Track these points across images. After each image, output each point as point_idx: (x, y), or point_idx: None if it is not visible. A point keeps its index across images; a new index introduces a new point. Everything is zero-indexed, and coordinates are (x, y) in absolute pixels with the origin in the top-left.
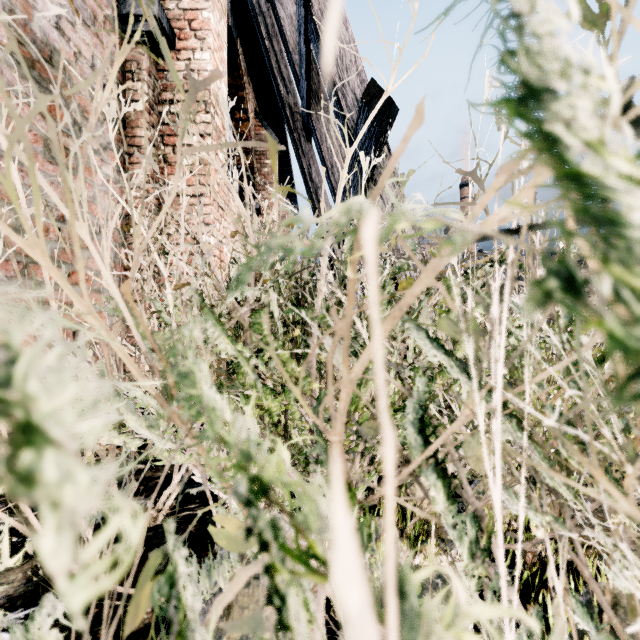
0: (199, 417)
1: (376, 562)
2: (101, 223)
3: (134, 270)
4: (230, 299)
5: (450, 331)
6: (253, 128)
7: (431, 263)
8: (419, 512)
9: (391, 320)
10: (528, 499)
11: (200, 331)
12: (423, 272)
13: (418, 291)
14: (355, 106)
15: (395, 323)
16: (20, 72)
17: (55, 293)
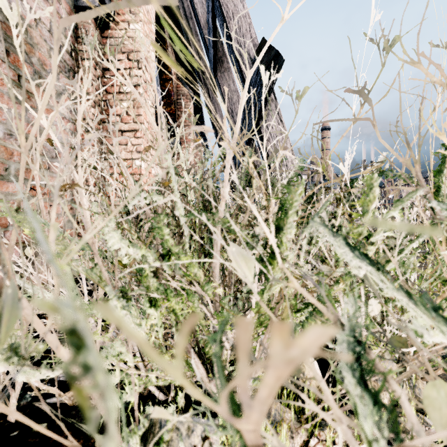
0: None
1: None
2: None
3: (23, 171)
4: (132, 203)
5: None
6: (175, 86)
7: None
8: None
9: None
10: None
11: (53, 241)
12: None
13: None
14: (249, 63)
15: None
16: None
17: None
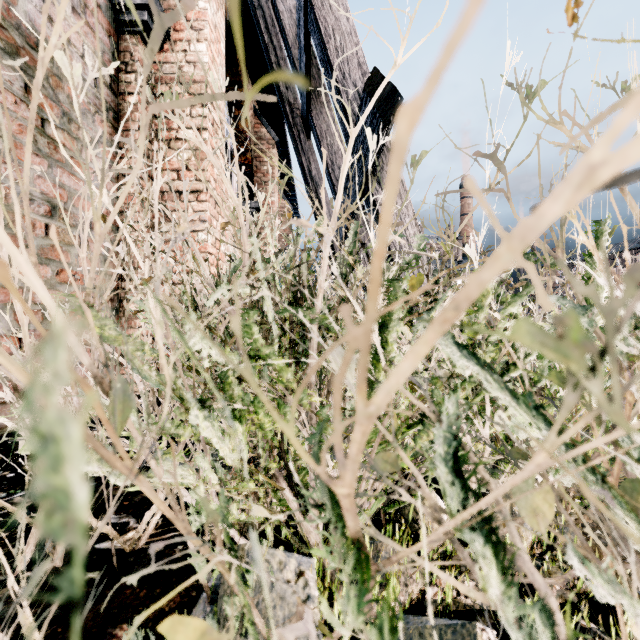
0: (63, 539)
1: (384, 596)
2: (12, 186)
3: (96, 261)
4: (215, 297)
5: (532, 343)
6: (252, 126)
7: (520, 225)
8: (456, 584)
9: (439, 325)
10: (585, 549)
11: (161, 337)
12: (503, 242)
13: (490, 276)
14: (356, 99)
15: (445, 330)
16: (3, 58)
17: None
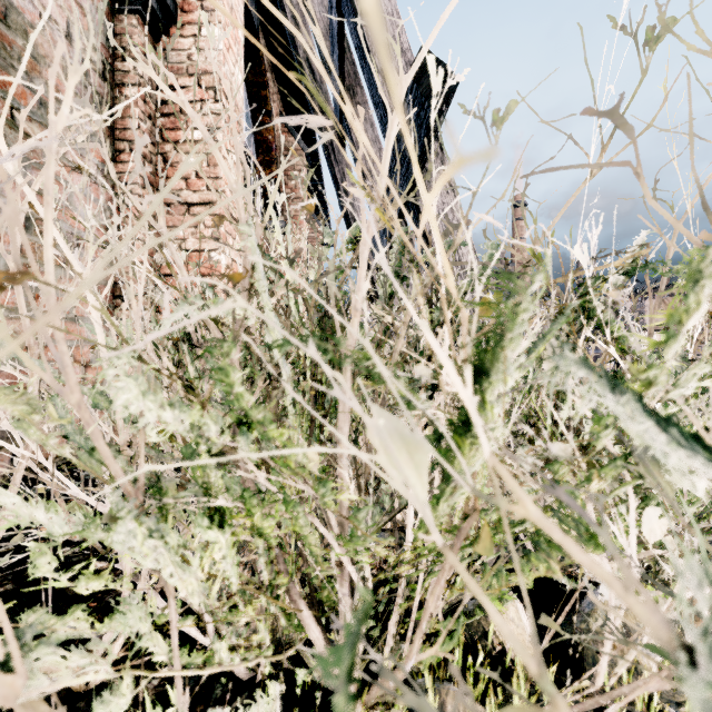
0: None
1: None
2: None
3: None
4: (172, 319)
5: None
6: (278, 134)
7: None
8: None
9: None
10: None
11: None
12: None
13: None
14: None
15: None
16: None
17: (12, 322)
